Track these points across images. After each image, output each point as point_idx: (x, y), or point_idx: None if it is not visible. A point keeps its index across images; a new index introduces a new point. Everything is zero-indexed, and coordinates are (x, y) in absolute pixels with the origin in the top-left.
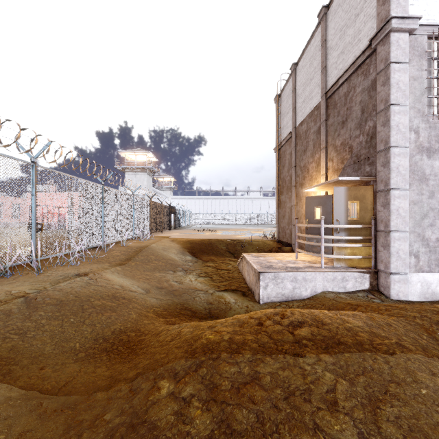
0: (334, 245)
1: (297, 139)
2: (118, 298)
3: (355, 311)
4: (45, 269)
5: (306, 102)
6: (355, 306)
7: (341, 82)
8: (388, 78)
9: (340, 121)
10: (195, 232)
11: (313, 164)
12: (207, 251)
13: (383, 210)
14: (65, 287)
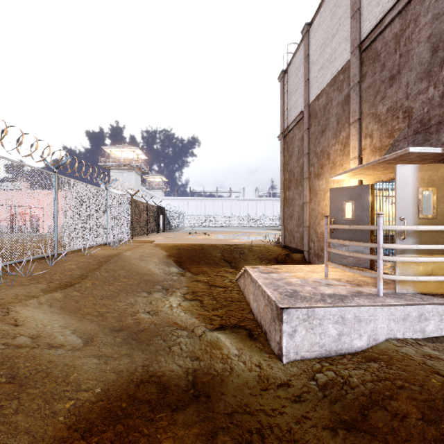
0: (401, 260)
1: (311, 119)
2: None
3: None
4: None
5: (326, 68)
6: None
7: (389, 19)
8: None
9: (386, 77)
10: (186, 235)
11: (336, 146)
12: (198, 259)
13: None
14: None
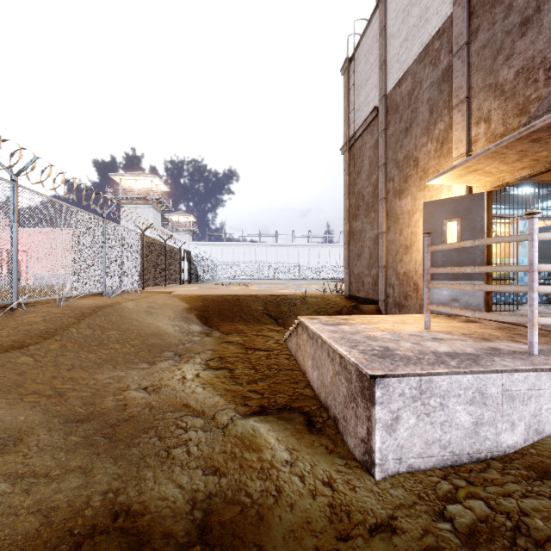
0: None
1: (389, 115)
2: None
3: None
4: None
5: (412, 37)
6: None
7: None
8: None
9: (515, 24)
10: (218, 286)
11: (428, 146)
12: (231, 314)
13: None
14: None
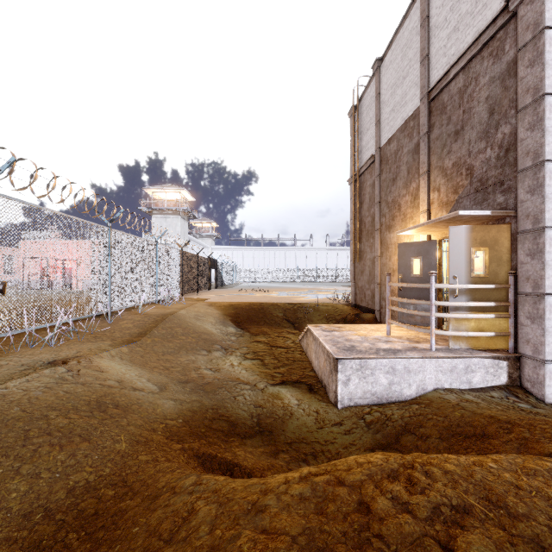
0: (451, 316)
1: (382, 164)
2: (106, 405)
3: (511, 435)
4: (4, 354)
5: (397, 111)
6: (507, 424)
7: (453, 73)
8: (540, 53)
9: (452, 132)
10: (242, 292)
11: (407, 197)
12: (257, 319)
13: (531, 262)
14: (13, 391)
